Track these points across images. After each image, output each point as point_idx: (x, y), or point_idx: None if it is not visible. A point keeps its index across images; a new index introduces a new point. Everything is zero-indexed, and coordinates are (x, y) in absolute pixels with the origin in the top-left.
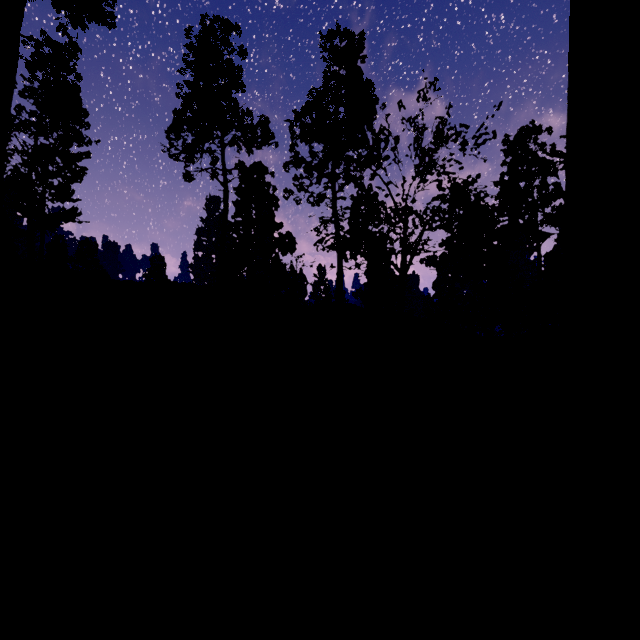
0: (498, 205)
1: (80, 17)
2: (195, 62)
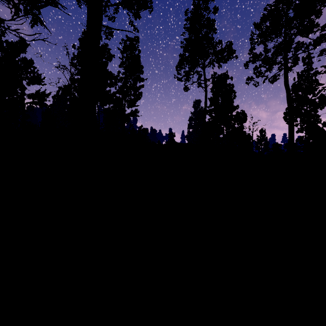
0: None
1: (138, 12)
2: (190, 25)
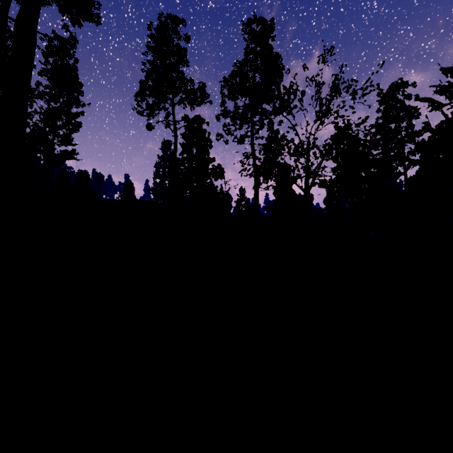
0: (374, 141)
1: (77, 18)
2: (154, 47)
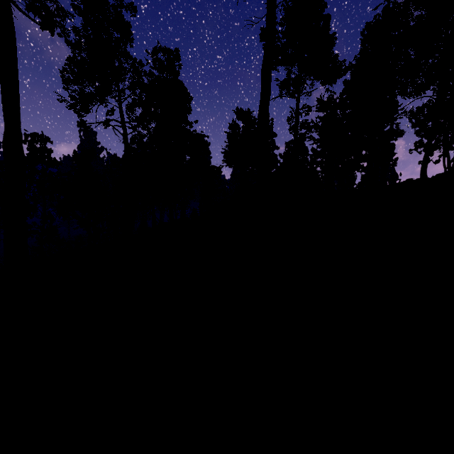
0: None
1: None
2: None
